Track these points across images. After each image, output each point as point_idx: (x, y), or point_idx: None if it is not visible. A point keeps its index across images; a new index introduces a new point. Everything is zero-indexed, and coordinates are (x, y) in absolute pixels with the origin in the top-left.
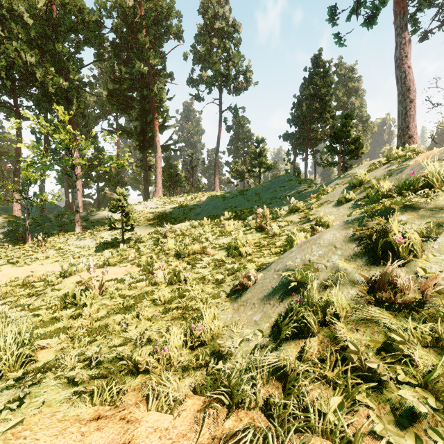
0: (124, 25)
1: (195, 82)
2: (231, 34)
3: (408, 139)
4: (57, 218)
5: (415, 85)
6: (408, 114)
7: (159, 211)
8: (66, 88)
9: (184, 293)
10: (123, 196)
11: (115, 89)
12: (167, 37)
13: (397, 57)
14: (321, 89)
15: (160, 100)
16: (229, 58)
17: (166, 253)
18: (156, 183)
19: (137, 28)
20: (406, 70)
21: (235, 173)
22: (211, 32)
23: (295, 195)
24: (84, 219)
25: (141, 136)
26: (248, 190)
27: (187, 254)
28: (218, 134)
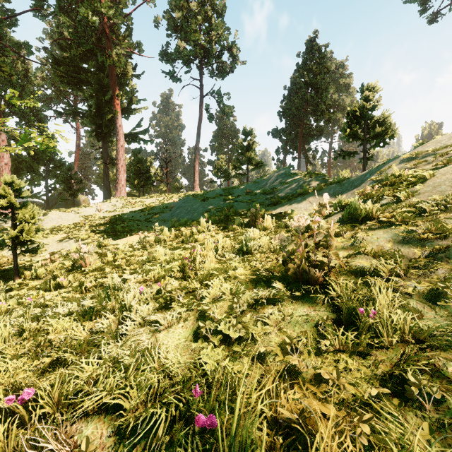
0: None
1: (170, 56)
2: None
3: None
4: None
5: None
6: None
7: (115, 215)
8: None
9: None
10: (17, 190)
11: (64, 57)
12: None
13: None
14: (317, 76)
15: (124, 75)
16: (211, 29)
17: None
18: (118, 179)
19: None
20: None
21: (219, 171)
22: None
23: (310, 194)
24: None
25: (98, 118)
26: (235, 187)
27: None
28: (199, 123)
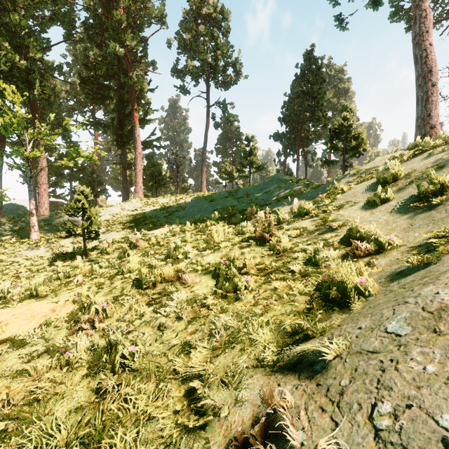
0: (99, 3)
1: (181, 72)
2: (219, 22)
3: (430, 130)
4: (11, 221)
5: (437, 66)
6: (430, 100)
7: (138, 213)
8: (24, 68)
9: (93, 446)
10: (85, 195)
11: (89, 76)
12: (149, 21)
13: (417, 33)
14: (314, 86)
15: (141, 91)
16: (217, 48)
17: (124, 277)
18: (136, 182)
19: (113, 7)
20: (428, 48)
21: (224, 173)
22: (197, 18)
23: (294, 196)
24: (45, 223)
25: (119, 129)
26: (238, 190)
27: (153, 281)
28: (206, 130)
